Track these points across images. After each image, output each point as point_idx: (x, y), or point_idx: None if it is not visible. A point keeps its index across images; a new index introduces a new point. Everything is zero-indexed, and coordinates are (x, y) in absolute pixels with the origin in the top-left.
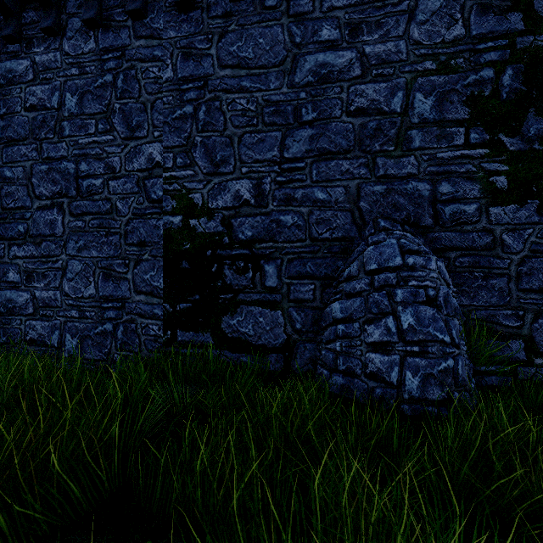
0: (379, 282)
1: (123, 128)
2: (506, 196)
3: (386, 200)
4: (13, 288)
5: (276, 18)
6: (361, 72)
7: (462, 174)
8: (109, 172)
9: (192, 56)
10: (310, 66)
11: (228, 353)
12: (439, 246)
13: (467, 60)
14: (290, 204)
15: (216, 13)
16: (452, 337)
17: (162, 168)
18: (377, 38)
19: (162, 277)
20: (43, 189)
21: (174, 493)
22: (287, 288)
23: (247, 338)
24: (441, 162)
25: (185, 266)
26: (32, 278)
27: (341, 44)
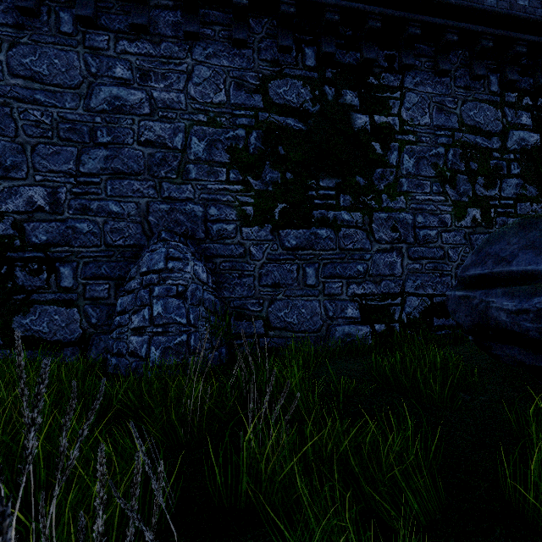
0: (146, 282)
1: None
2: (252, 220)
3: (170, 217)
4: None
5: (72, 45)
6: (150, 111)
7: (225, 202)
8: None
9: None
10: (106, 96)
11: None
12: (209, 254)
13: (228, 120)
14: (86, 213)
15: (6, 21)
16: (190, 319)
17: None
18: (163, 87)
19: None
20: None
21: None
22: (83, 287)
23: (41, 335)
24: (211, 192)
25: None
26: None
27: (133, 84)
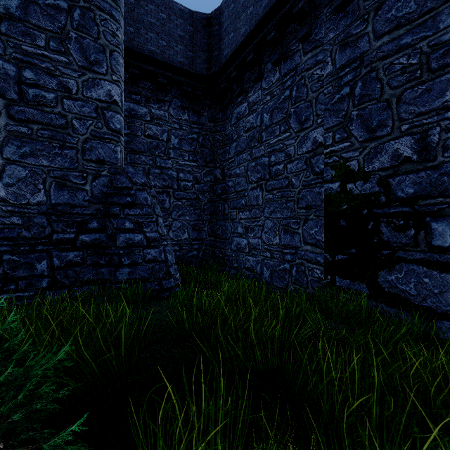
0: None
1: (296, 125)
2: None
3: None
4: (240, 236)
5: None
6: None
7: None
8: (287, 158)
9: (348, 44)
10: None
11: (385, 306)
12: None
13: None
14: None
15: None
16: None
17: (323, 146)
18: None
19: (323, 232)
20: (253, 177)
21: (308, 387)
22: None
23: (407, 296)
24: None
25: (342, 224)
26: (248, 231)
27: None
